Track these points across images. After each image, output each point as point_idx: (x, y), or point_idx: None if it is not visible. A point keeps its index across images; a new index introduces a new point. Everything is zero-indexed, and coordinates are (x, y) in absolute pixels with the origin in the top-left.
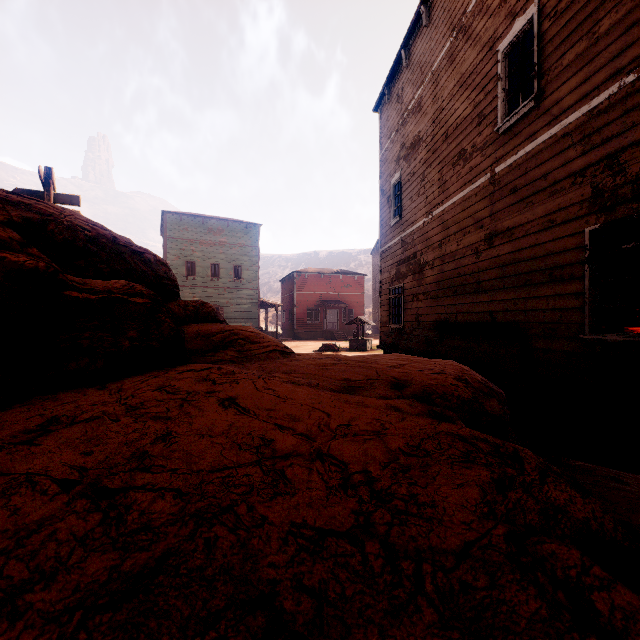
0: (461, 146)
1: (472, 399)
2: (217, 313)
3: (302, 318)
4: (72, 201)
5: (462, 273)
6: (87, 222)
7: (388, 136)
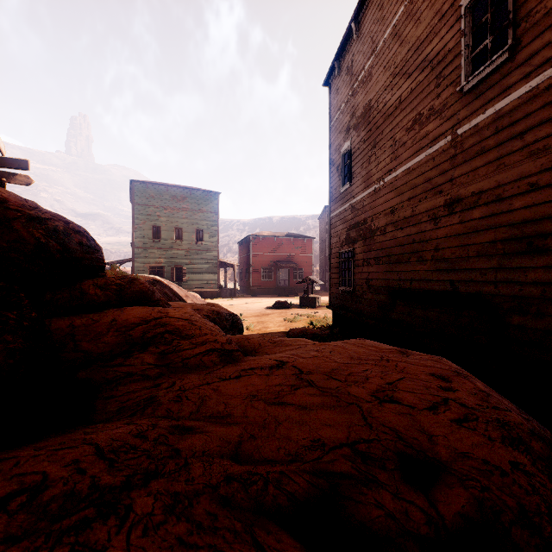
0: (416, 110)
1: None
2: (150, 291)
3: (257, 276)
4: (20, 165)
5: (418, 239)
6: None
7: (338, 108)
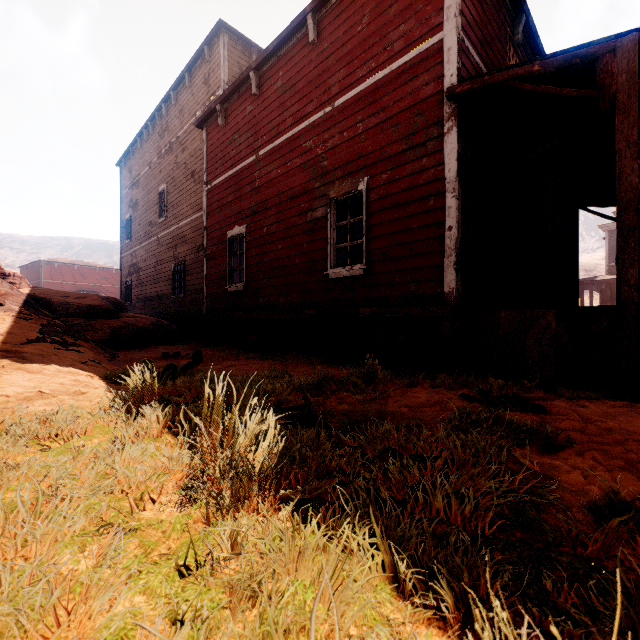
0: (151, 219)
1: (107, 298)
2: None
3: None
4: None
5: (151, 275)
6: None
7: (125, 188)
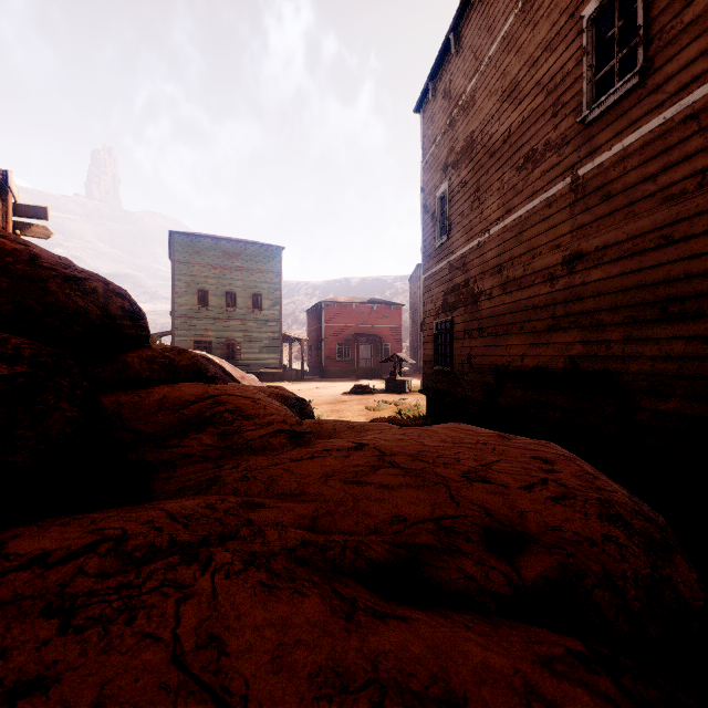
0: (529, 145)
1: (654, 574)
2: (203, 365)
3: (331, 354)
4: (37, 214)
5: (530, 305)
6: None
7: (432, 140)
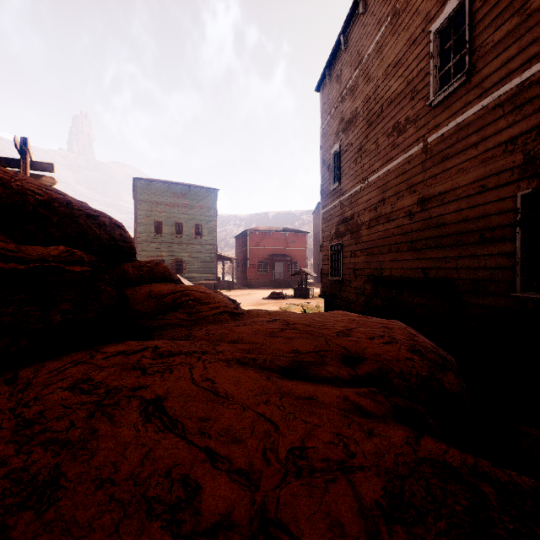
0: (395, 119)
1: (430, 376)
2: (171, 272)
3: (254, 269)
4: (46, 168)
5: (396, 233)
6: (40, 186)
7: (328, 112)
